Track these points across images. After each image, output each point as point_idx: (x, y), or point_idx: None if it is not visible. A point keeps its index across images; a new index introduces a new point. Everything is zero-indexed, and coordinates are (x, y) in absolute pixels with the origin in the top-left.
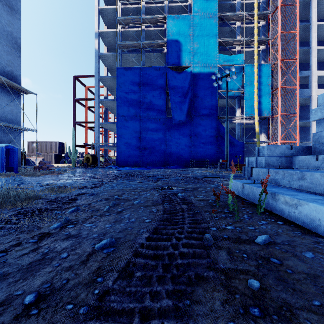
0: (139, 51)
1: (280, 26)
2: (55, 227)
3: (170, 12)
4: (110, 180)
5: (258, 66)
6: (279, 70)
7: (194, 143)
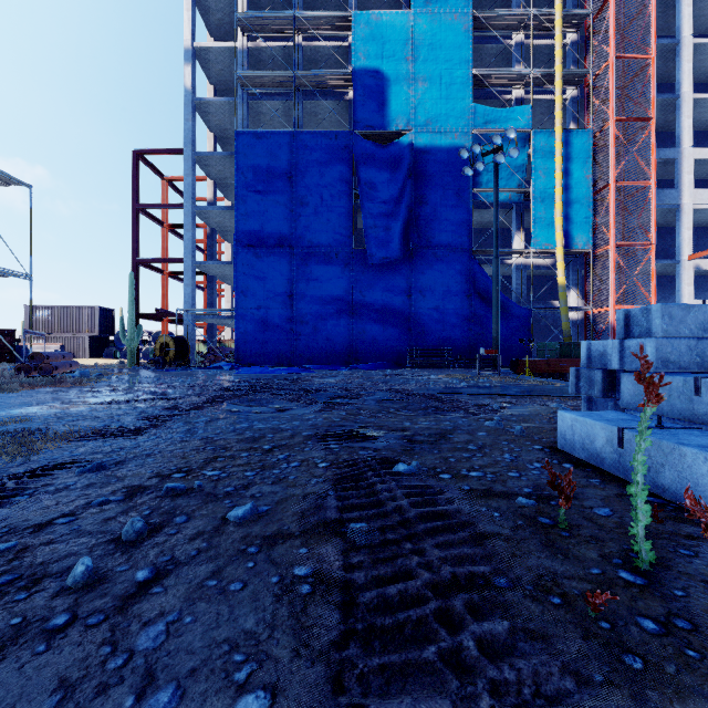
0: (290, 96)
1: (613, 42)
2: None
3: (361, 8)
4: (196, 405)
5: (564, 133)
6: (612, 144)
7: (418, 309)
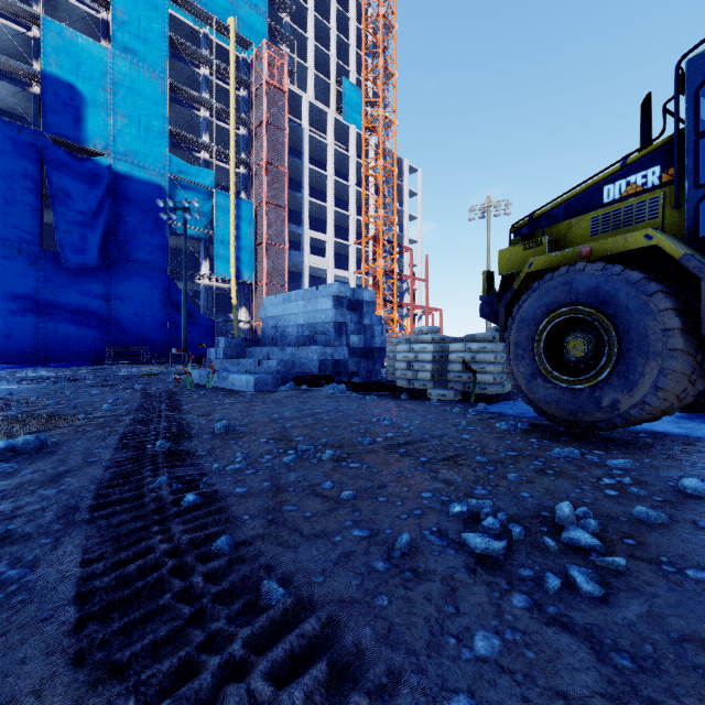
0: None
1: (265, 152)
2: (54, 402)
3: (48, 3)
4: None
5: (237, 199)
6: (265, 217)
7: (117, 314)
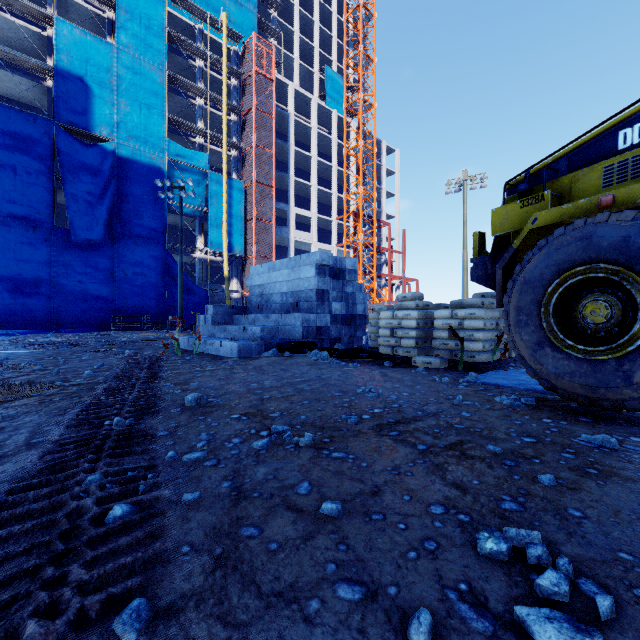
0: None
1: (255, 135)
2: (41, 368)
3: (61, 6)
4: None
5: (229, 180)
6: (254, 196)
7: (121, 284)
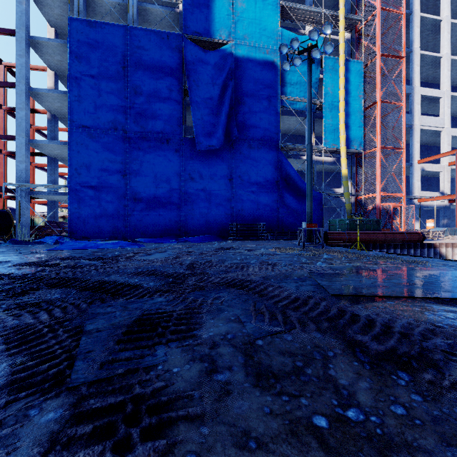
0: None
1: None
2: None
3: None
4: None
5: (345, 62)
6: (379, 72)
7: (237, 191)
